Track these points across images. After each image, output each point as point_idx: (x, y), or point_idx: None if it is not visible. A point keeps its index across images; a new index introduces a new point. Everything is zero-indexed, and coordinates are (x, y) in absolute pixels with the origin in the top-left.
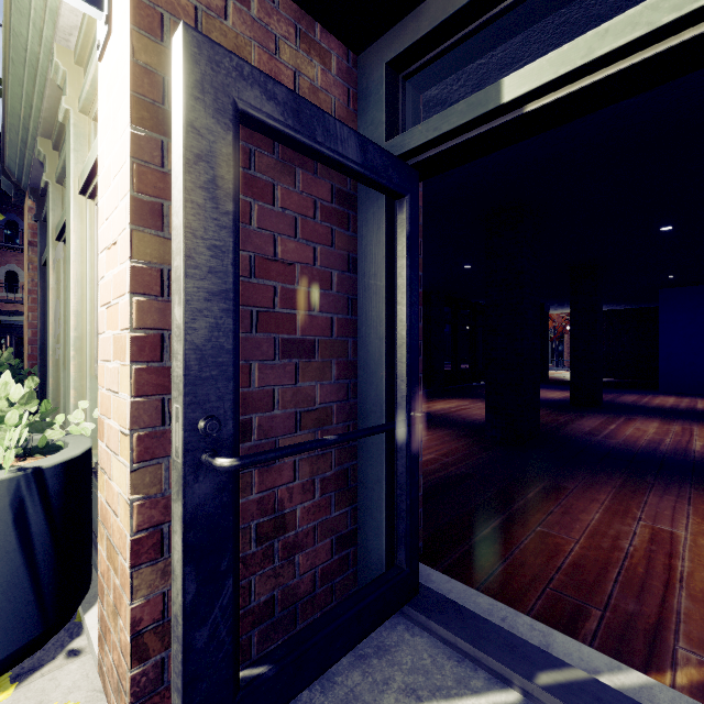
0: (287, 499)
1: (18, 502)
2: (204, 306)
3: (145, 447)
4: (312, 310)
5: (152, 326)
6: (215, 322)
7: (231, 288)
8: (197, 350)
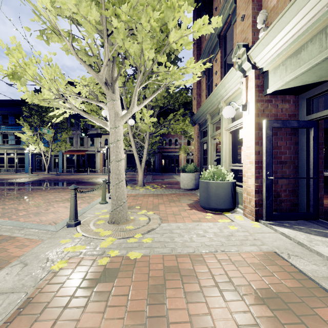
0: (280, 191)
1: (231, 186)
2: (268, 157)
3: (256, 177)
4: (286, 155)
5: (257, 159)
6: (269, 159)
7: (272, 154)
8: (267, 163)
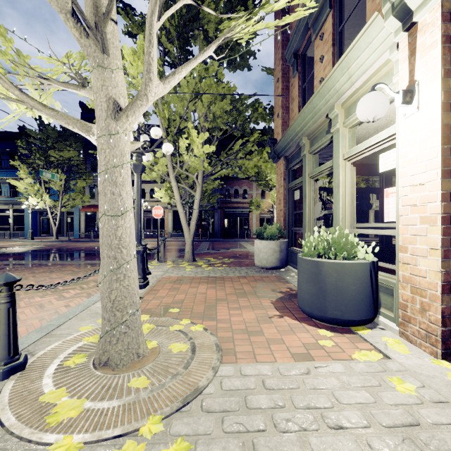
0: None
1: (370, 270)
2: None
3: (445, 254)
4: None
5: (447, 212)
6: None
7: None
8: None
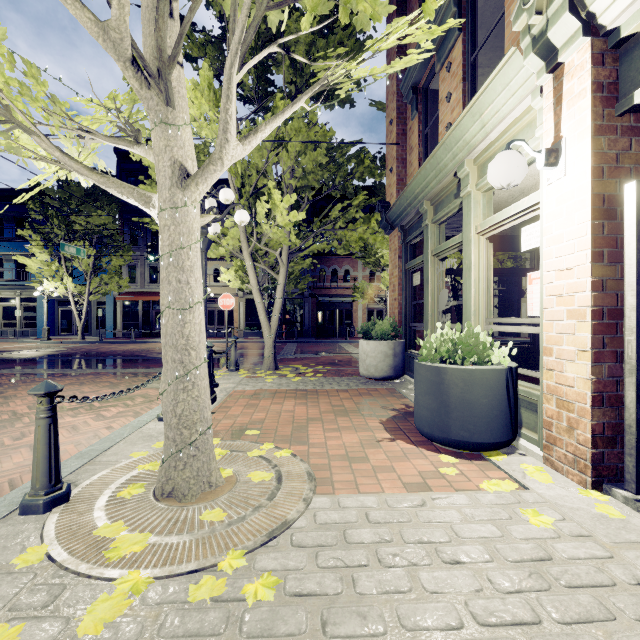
0: None
1: (507, 379)
2: None
3: (596, 357)
4: None
5: (598, 305)
6: None
7: None
8: None
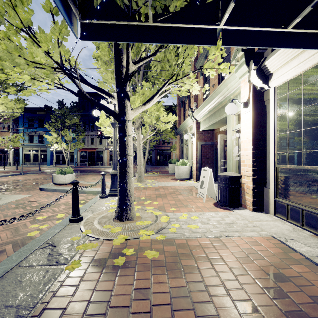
0: None
1: (188, 168)
2: (199, 156)
3: (196, 164)
4: (208, 155)
5: (197, 157)
6: (200, 157)
7: (201, 155)
8: (199, 158)
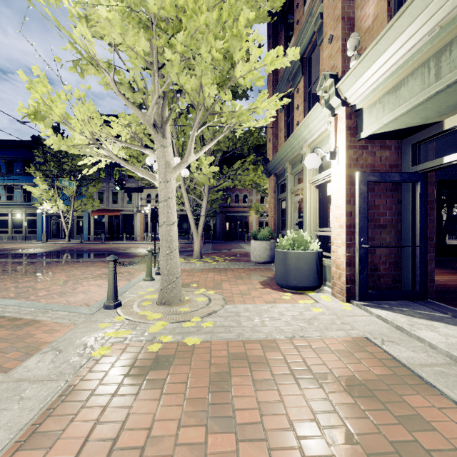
0: (378, 264)
1: (316, 257)
2: (362, 219)
3: (347, 245)
4: (385, 216)
5: (348, 222)
6: (363, 222)
7: (366, 215)
8: (360, 227)
